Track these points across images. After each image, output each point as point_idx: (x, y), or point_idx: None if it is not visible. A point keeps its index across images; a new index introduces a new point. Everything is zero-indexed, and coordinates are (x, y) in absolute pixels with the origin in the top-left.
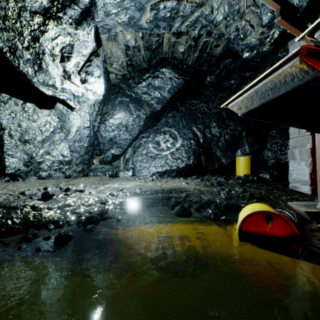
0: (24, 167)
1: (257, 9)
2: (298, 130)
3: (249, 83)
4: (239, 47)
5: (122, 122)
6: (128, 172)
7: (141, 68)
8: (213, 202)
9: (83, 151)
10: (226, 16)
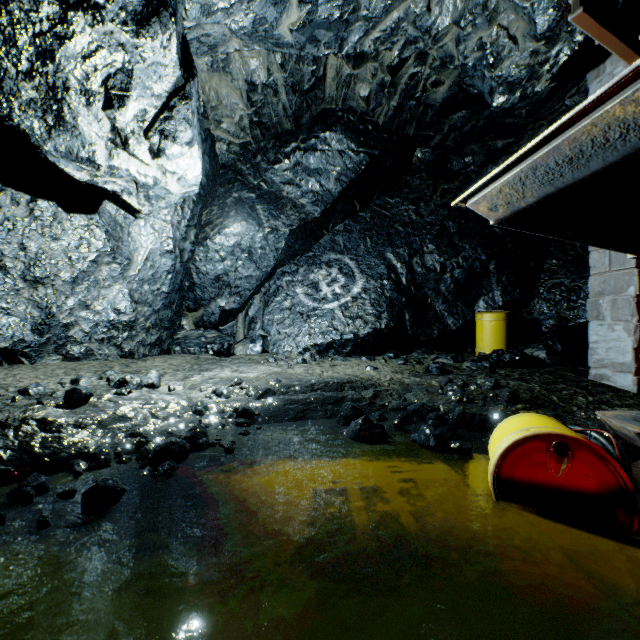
0: (34, 336)
1: (524, 1)
2: (609, 258)
3: (503, 162)
4: (484, 85)
5: (242, 242)
6: (253, 346)
7: (280, 130)
8: (431, 409)
9: (159, 301)
10: (459, 17)
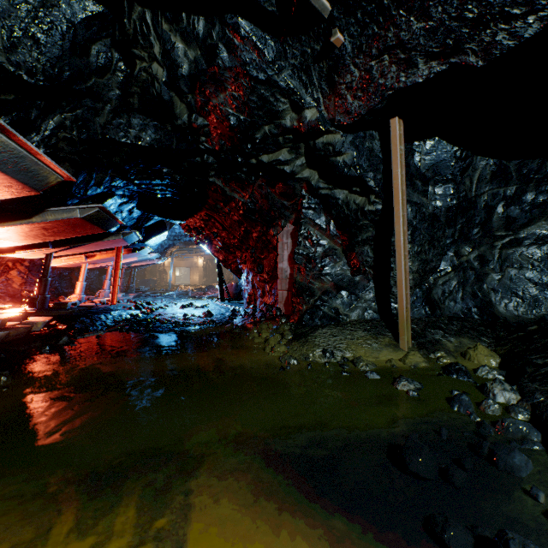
0: None
1: None
2: None
3: None
4: None
5: None
6: None
7: None
8: None
9: None
10: None
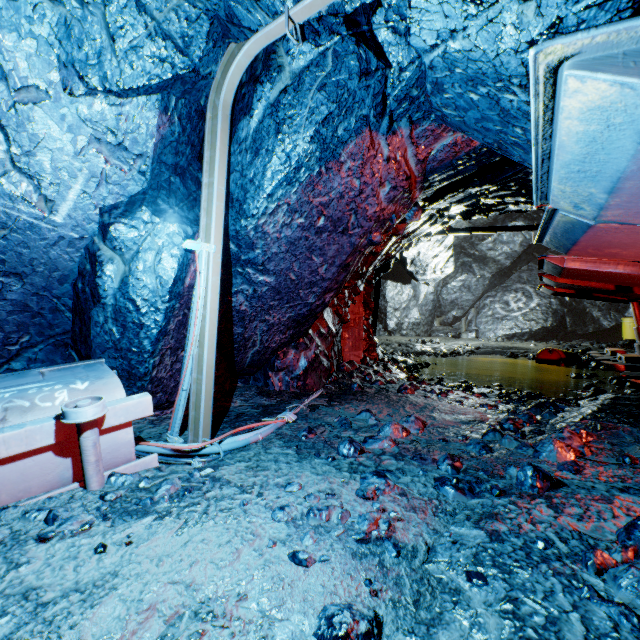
0: (395, 327)
1: None
2: None
3: None
4: None
5: (464, 284)
6: (470, 334)
7: (485, 223)
8: None
9: (427, 314)
10: None
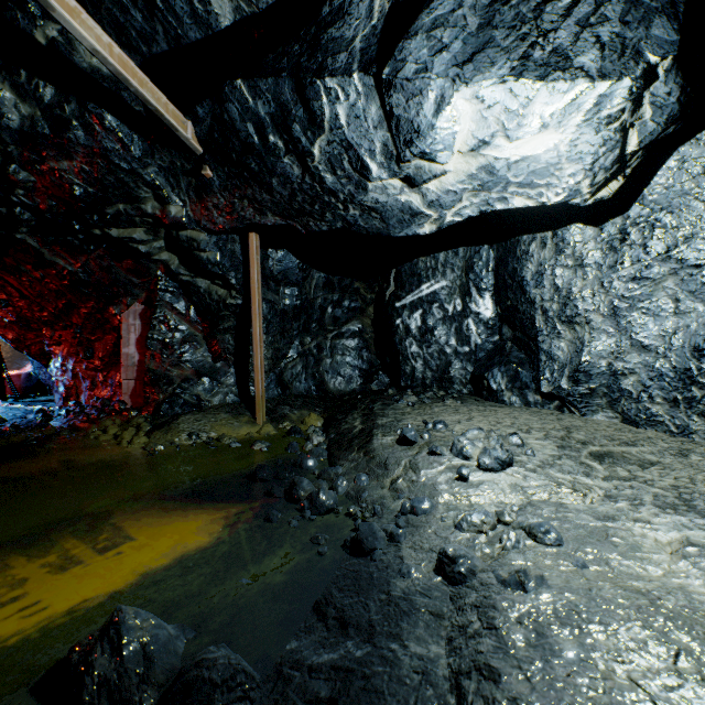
0: (568, 383)
1: None
2: None
3: None
4: None
5: None
6: None
7: None
8: None
9: None
10: None
